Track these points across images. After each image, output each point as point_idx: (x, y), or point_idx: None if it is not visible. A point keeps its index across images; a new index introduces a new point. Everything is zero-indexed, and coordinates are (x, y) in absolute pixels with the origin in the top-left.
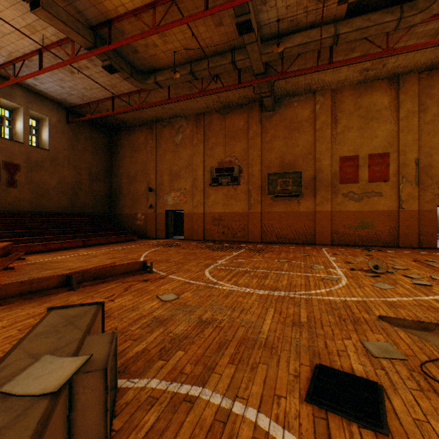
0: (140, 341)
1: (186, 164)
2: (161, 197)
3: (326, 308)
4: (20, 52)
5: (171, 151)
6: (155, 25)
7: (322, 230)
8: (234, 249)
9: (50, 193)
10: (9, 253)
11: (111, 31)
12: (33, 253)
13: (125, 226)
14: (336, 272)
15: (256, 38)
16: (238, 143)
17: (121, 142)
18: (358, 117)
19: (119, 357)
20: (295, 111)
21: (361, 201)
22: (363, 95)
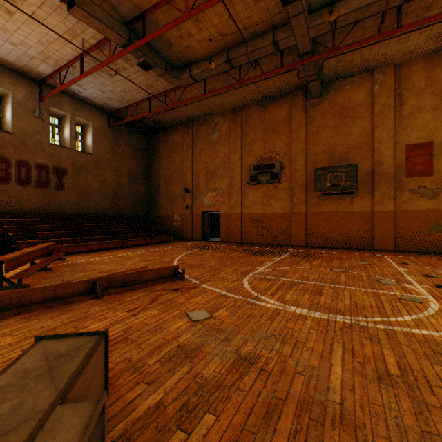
0: (156, 386)
1: (223, 163)
2: (197, 197)
3: (423, 350)
4: (65, 60)
5: (207, 149)
6: (188, 9)
7: (382, 234)
8: (275, 253)
9: (93, 196)
10: (51, 253)
11: (144, 24)
12: (75, 253)
13: (162, 228)
14: (416, 290)
15: (303, 7)
16: (279, 137)
17: (159, 144)
18: (432, 95)
19: (124, 414)
20: (348, 95)
21: (435, 198)
22: (439, 67)
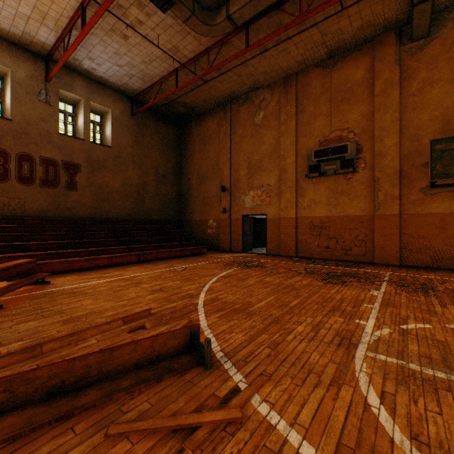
0: None
1: (270, 151)
2: (236, 197)
3: None
4: (65, 17)
5: (250, 136)
6: None
7: None
8: (362, 280)
9: (113, 197)
10: (29, 274)
11: None
12: (75, 271)
13: (194, 235)
14: None
15: None
16: (353, 107)
17: (191, 135)
18: None
19: None
20: None
21: None
22: None
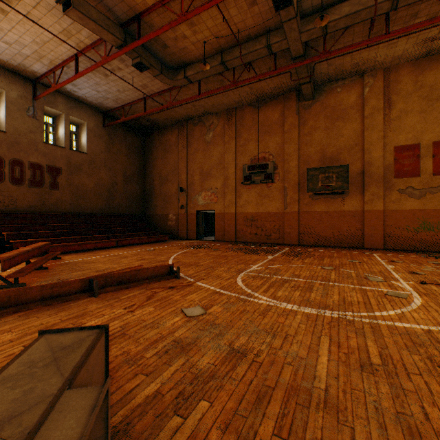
0: (153, 377)
1: (217, 163)
2: (192, 197)
3: (404, 341)
4: (59, 59)
5: (202, 149)
6: (183, 12)
7: (372, 232)
8: (268, 252)
9: (88, 195)
10: (46, 252)
11: (140, 26)
12: (70, 252)
13: (157, 227)
14: (401, 286)
15: (295, 13)
16: (272, 138)
17: (154, 143)
18: (419, 98)
19: (124, 402)
20: (339, 97)
21: (422, 198)
22: (426, 71)
